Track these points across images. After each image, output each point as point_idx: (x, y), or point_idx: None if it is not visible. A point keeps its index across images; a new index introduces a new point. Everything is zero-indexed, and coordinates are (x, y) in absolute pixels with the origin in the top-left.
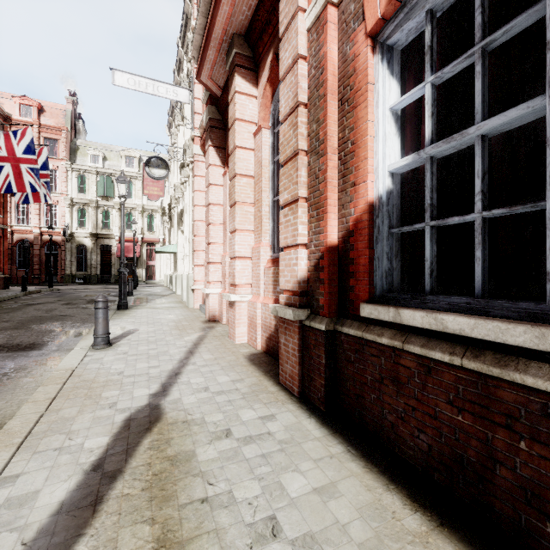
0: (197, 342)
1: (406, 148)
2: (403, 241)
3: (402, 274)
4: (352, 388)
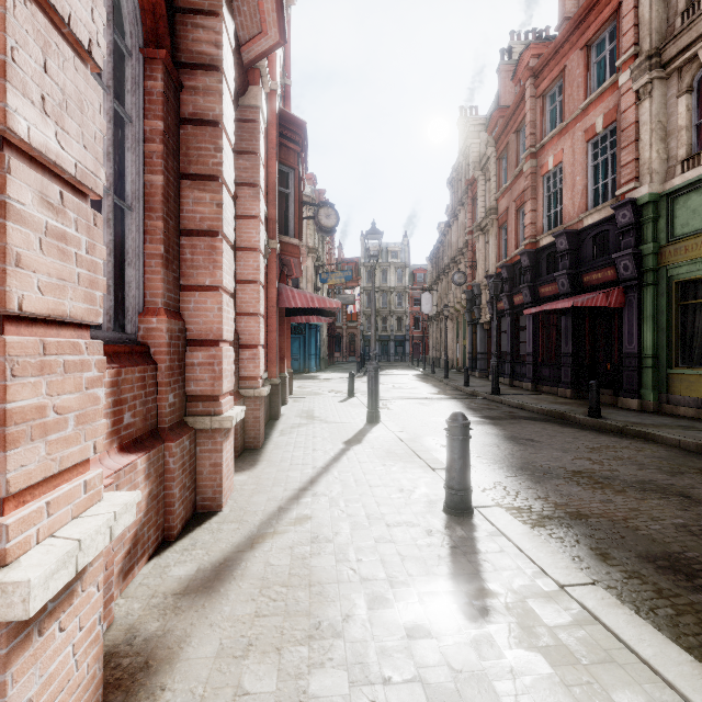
0: (292, 503)
1: None
2: None
3: None
4: None
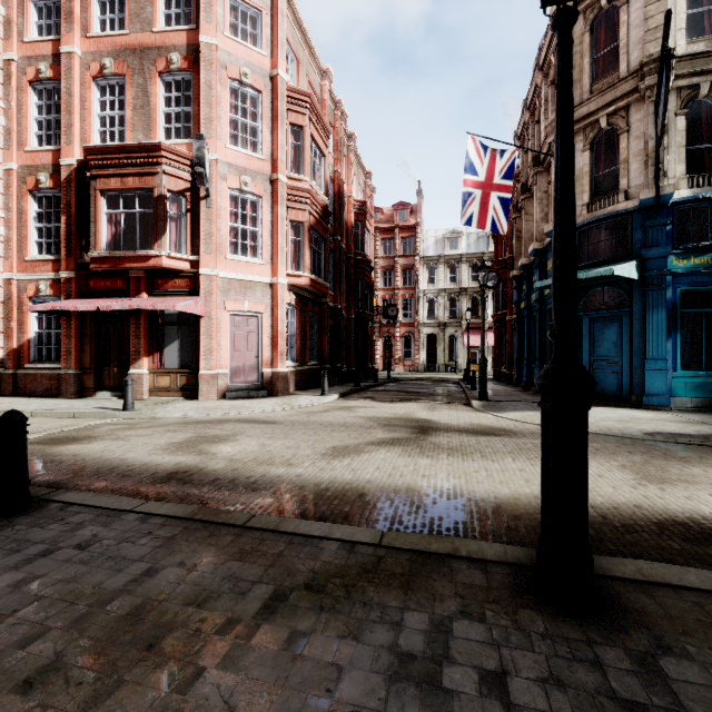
0: None
1: (40, 326)
2: (40, 349)
3: (39, 357)
4: (23, 387)
